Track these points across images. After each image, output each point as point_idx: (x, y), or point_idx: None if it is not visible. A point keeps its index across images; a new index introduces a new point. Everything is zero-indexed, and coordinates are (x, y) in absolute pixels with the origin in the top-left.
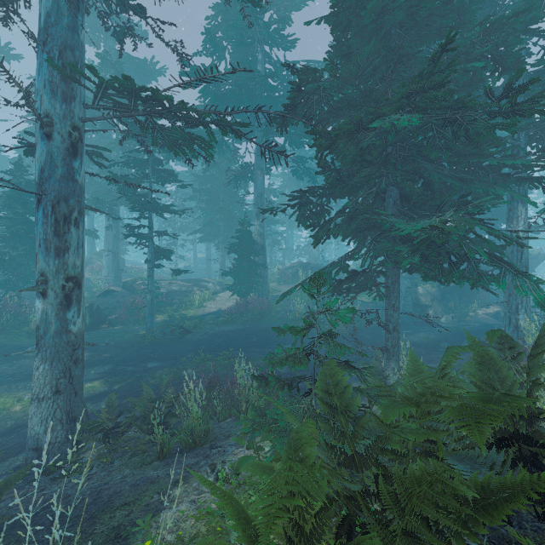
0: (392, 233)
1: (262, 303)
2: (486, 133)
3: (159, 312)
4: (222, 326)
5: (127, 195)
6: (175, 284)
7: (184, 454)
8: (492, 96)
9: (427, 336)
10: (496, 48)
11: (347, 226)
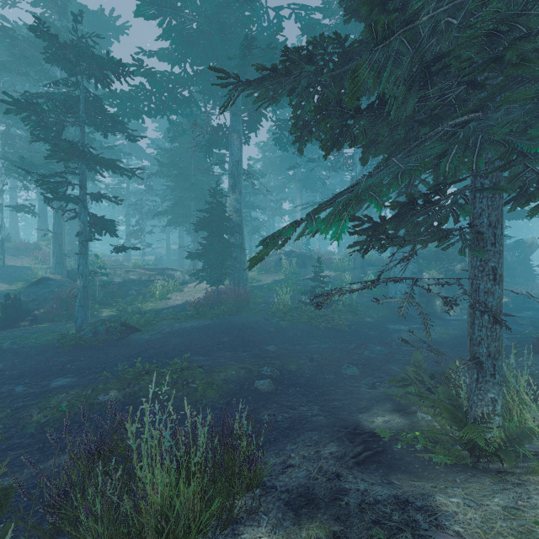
0: None
1: (238, 293)
2: None
3: (109, 306)
4: (185, 322)
5: (44, 138)
6: (134, 273)
7: None
8: None
9: (446, 332)
10: None
11: (402, 98)
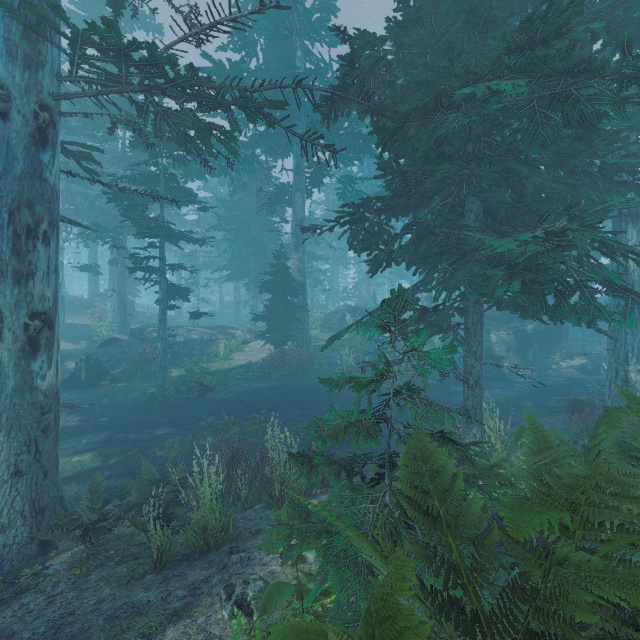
0: (482, 252)
1: (302, 354)
2: (613, 112)
3: (175, 366)
4: (253, 382)
5: (132, 218)
6: (196, 332)
7: (192, 562)
8: (629, 52)
9: (504, 394)
10: (613, 11)
11: (415, 248)
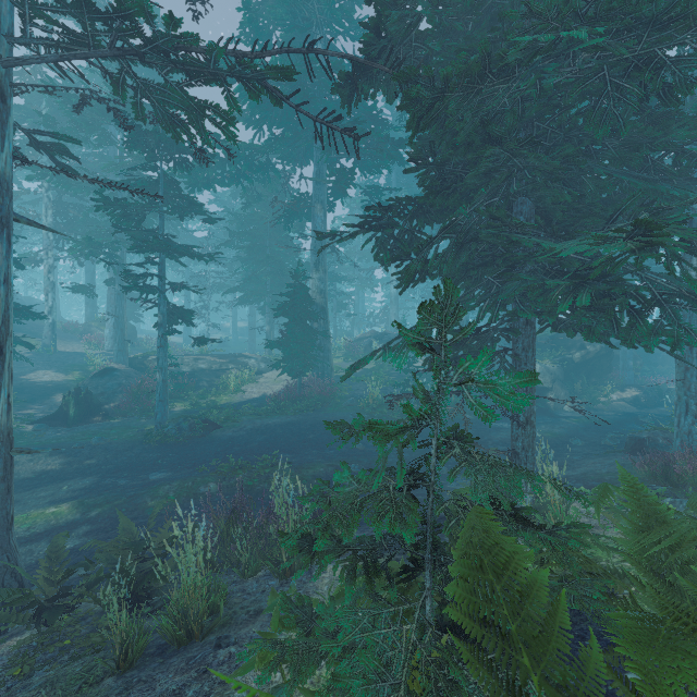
0: (540, 257)
1: (323, 386)
2: None
3: (179, 399)
4: (266, 418)
5: (126, 229)
6: (204, 361)
7: (167, 658)
8: None
9: (550, 430)
10: None
11: (454, 257)
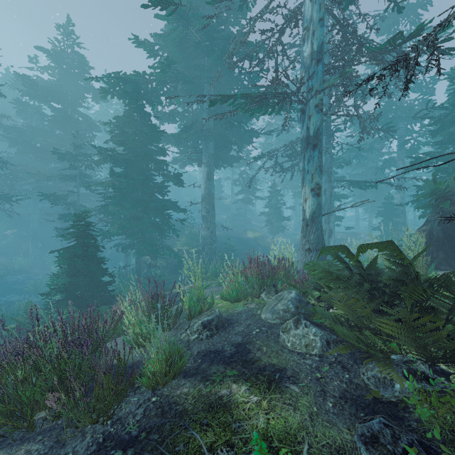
0: None
1: (402, 247)
2: None
3: None
4: None
5: None
6: (338, 235)
7: None
8: None
9: None
10: None
11: None
